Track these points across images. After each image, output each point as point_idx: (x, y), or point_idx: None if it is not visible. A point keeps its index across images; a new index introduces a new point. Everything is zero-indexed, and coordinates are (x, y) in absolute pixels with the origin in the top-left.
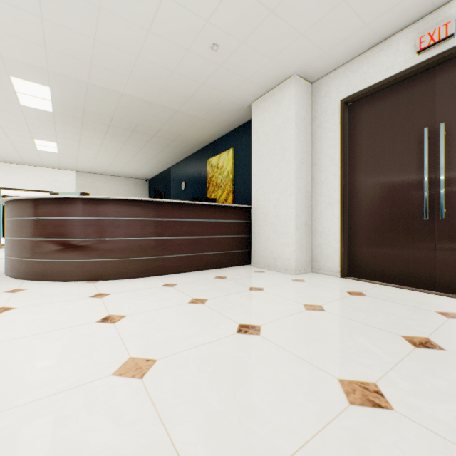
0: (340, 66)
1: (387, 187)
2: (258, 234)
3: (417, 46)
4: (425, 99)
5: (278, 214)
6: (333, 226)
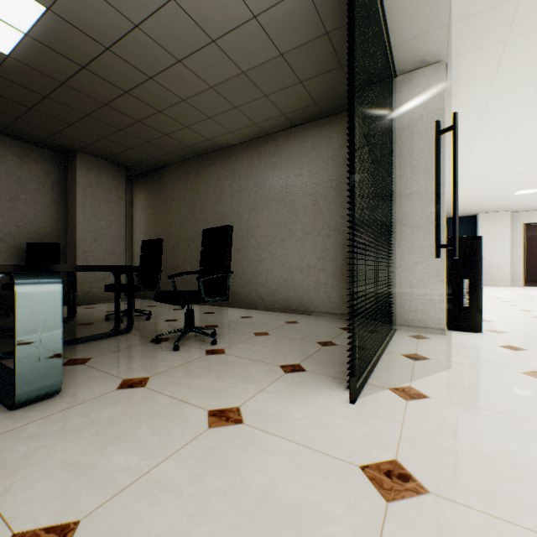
0: (523, 211)
1: None
2: (484, 271)
3: None
4: None
5: (498, 264)
6: (519, 268)
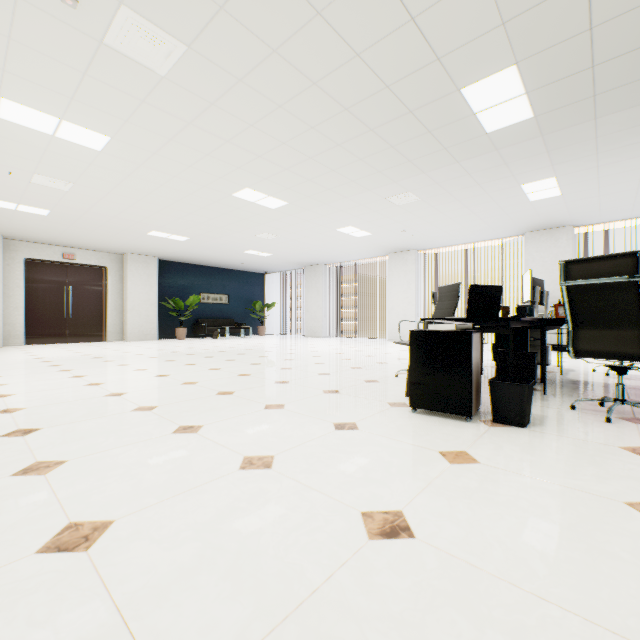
0: (25, 241)
1: (50, 304)
2: None
3: (64, 256)
4: (65, 275)
5: None
6: (21, 320)
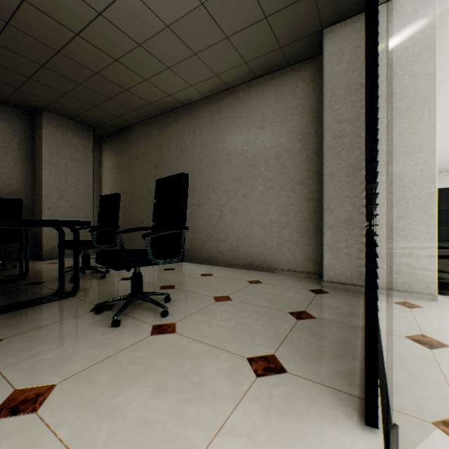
0: None
1: None
2: None
3: None
4: None
5: None
6: None
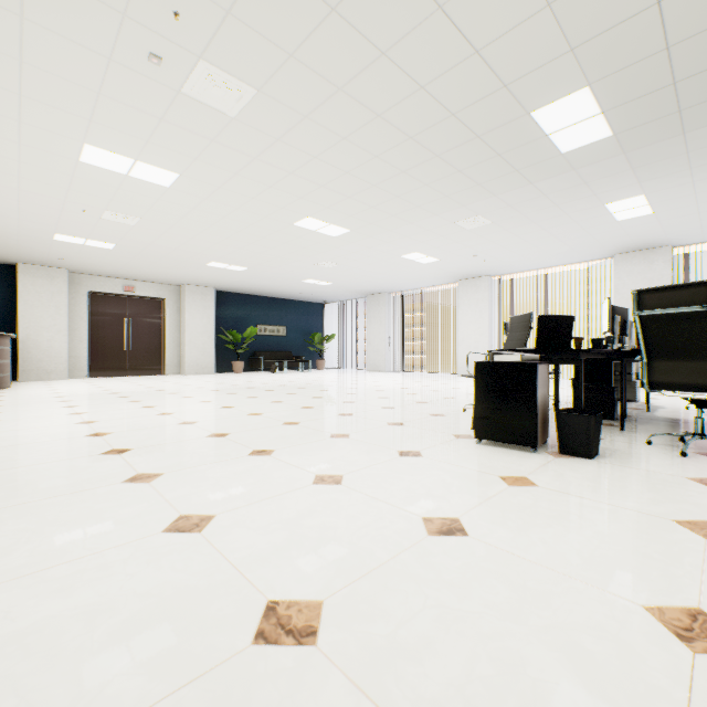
0: (89, 274)
1: (111, 337)
2: (30, 358)
3: (125, 289)
4: (125, 307)
5: (53, 346)
6: (84, 353)
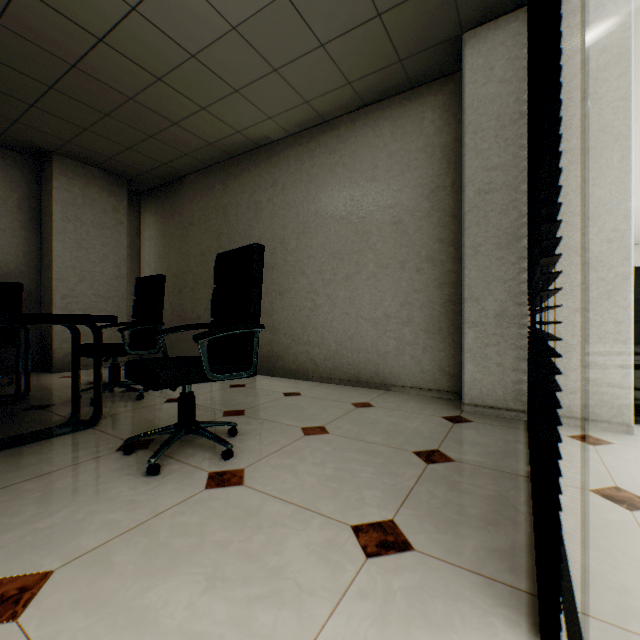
0: None
1: None
2: None
3: None
4: None
5: None
6: None
